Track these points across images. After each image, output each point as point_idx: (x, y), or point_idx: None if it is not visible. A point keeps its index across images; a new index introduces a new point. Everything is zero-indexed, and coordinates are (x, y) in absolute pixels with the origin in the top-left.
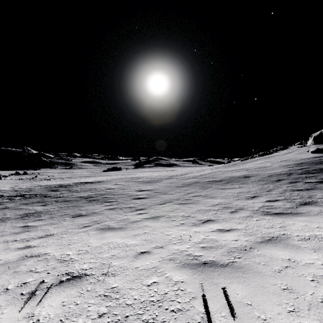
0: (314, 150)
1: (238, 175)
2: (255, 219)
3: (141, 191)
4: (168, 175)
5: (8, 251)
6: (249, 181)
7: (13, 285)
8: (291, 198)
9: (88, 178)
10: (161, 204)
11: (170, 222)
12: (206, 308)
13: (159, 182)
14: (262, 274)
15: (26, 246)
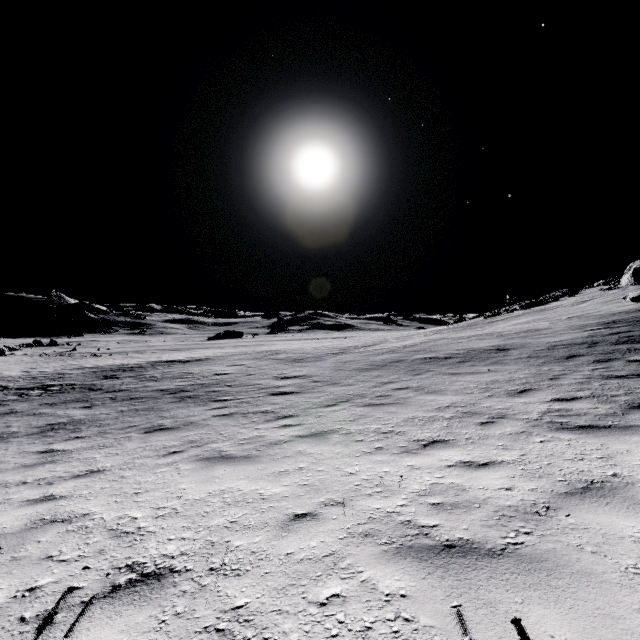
0: (638, 295)
1: (483, 347)
2: (538, 439)
3: (285, 378)
4: (338, 346)
5: (5, 508)
6: (507, 359)
7: (6, 595)
8: (607, 393)
9: (177, 353)
10: (328, 406)
11: (353, 444)
12: None
13: (321, 361)
14: (598, 580)
15: (45, 495)
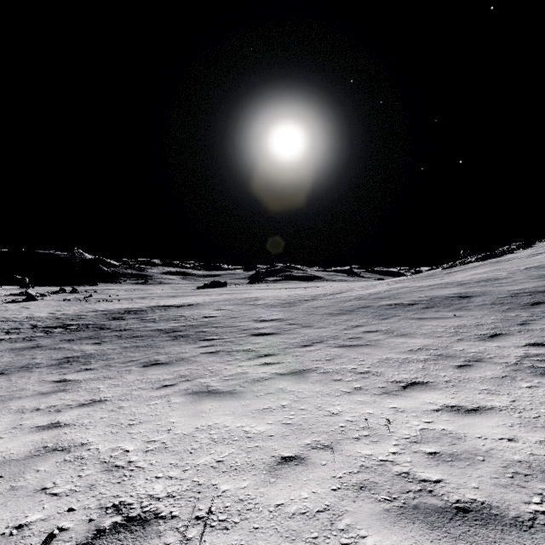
0: None
1: (445, 295)
2: (524, 384)
3: (264, 321)
4: (309, 294)
5: (17, 433)
6: (471, 306)
7: None
8: None
9: (172, 299)
10: (304, 346)
11: (332, 384)
12: None
13: (295, 307)
14: None
15: (52, 422)
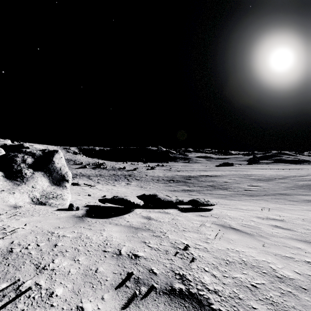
0: None
1: None
2: None
3: (252, 186)
4: (284, 175)
5: None
6: None
7: None
8: None
9: (205, 172)
10: (265, 195)
11: (266, 202)
12: (263, 210)
13: (270, 181)
14: (288, 211)
15: None
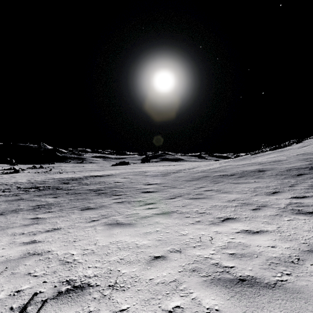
0: None
1: (251, 169)
2: (286, 218)
3: (149, 184)
4: (175, 169)
5: (12, 246)
6: (264, 176)
7: (5, 294)
8: None
9: (97, 172)
10: (171, 199)
11: (184, 219)
12: None
13: (167, 176)
14: None
15: (31, 240)
